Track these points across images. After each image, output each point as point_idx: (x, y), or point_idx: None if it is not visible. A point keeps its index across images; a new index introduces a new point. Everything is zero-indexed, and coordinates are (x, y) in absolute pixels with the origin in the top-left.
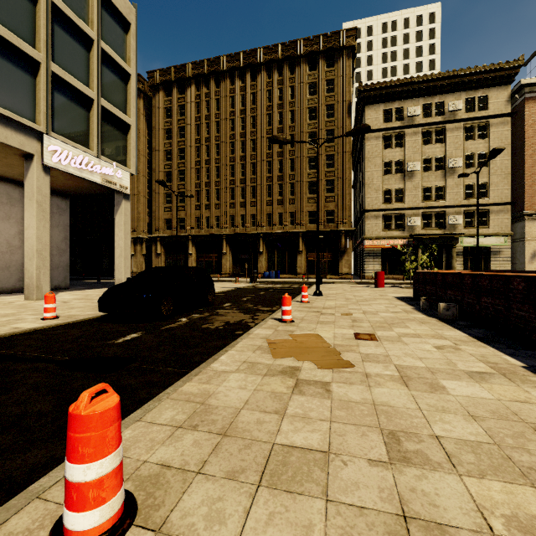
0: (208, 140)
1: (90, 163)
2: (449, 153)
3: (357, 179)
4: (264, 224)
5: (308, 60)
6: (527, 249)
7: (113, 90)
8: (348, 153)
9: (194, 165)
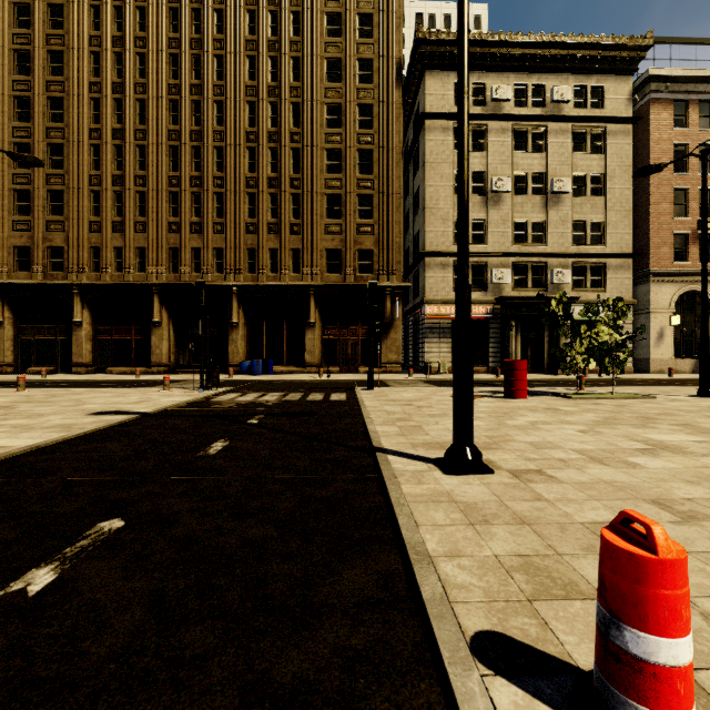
0: (121, 88)
1: None
2: (552, 169)
3: None
4: (240, 267)
5: None
6: (652, 326)
7: None
8: (397, 151)
9: (87, 137)
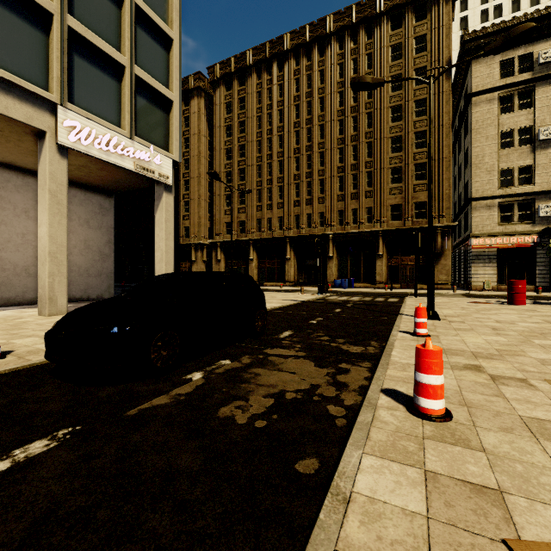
0: (270, 132)
1: (120, 145)
2: None
3: (453, 164)
4: (334, 223)
5: (390, 18)
6: None
7: (151, 58)
8: (447, 126)
9: (255, 161)
